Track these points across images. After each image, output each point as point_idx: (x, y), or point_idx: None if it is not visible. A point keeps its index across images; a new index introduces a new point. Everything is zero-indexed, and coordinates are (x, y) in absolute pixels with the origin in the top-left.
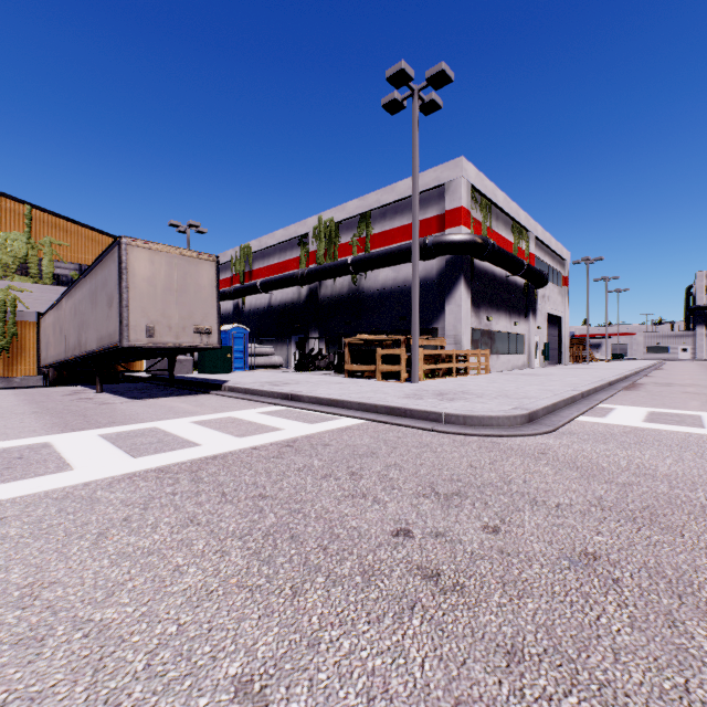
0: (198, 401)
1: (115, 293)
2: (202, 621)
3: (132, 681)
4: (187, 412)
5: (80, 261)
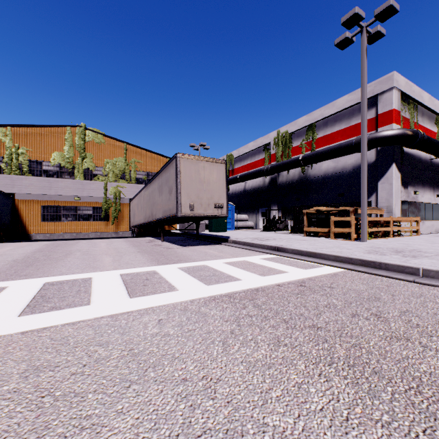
0: (218, 249)
1: (173, 185)
2: None
3: None
4: (216, 256)
5: (147, 170)
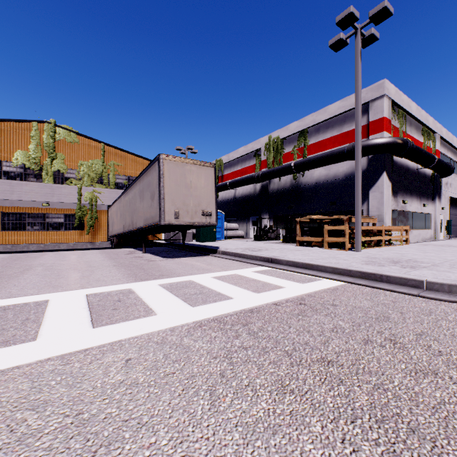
0: (206, 261)
1: (156, 190)
2: None
3: None
4: (204, 269)
5: (128, 174)
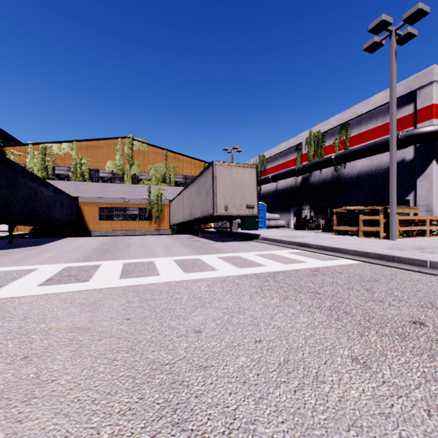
0: (249, 244)
1: (210, 189)
2: (319, 334)
3: (302, 345)
4: (247, 249)
5: (184, 174)
